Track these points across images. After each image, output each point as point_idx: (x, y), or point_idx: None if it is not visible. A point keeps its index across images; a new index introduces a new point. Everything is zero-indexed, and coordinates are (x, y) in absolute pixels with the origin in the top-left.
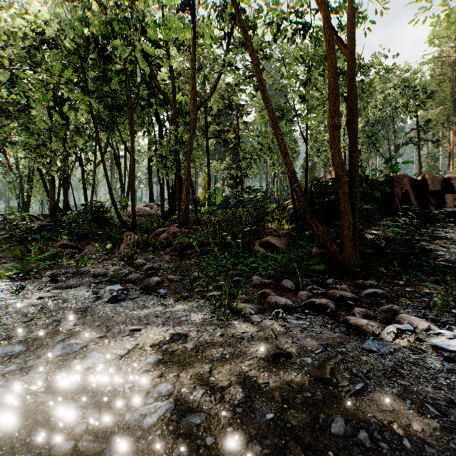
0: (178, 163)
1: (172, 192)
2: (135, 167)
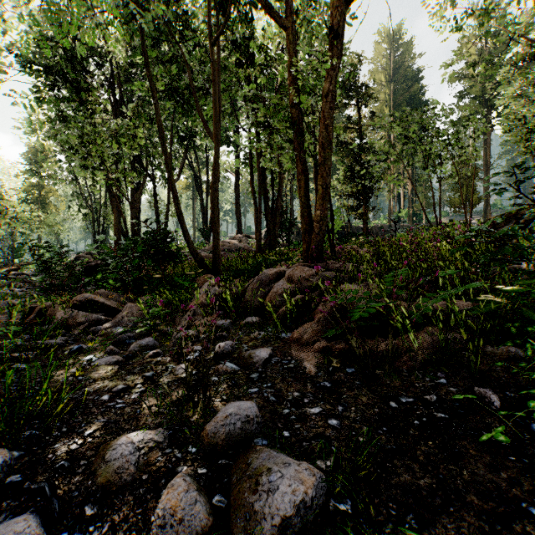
0: (302, 131)
1: (271, 214)
2: (217, 156)
